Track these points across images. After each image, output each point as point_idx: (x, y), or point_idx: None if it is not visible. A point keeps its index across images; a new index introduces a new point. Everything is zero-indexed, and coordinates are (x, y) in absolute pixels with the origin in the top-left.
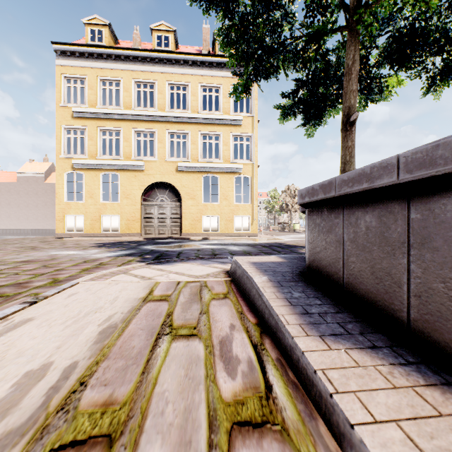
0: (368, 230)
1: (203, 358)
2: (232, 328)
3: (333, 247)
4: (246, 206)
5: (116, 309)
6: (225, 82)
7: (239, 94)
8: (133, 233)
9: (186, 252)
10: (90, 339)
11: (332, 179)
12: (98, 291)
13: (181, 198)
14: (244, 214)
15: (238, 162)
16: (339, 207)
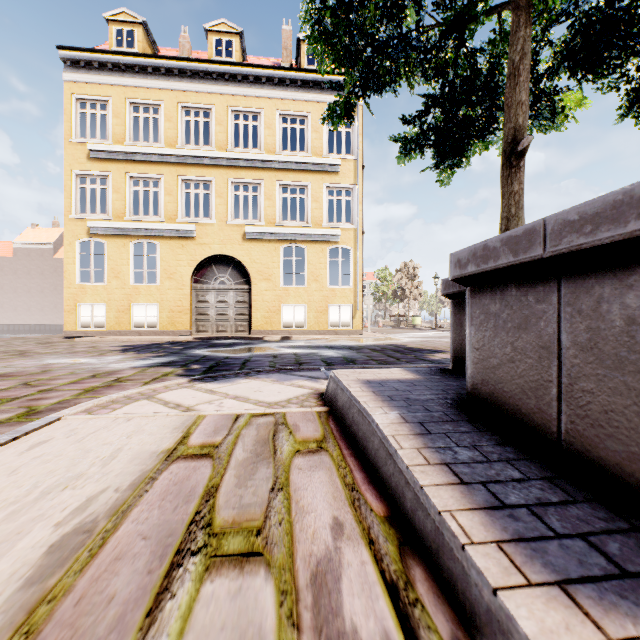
0: (633, 325)
1: (273, 639)
2: (338, 532)
3: (533, 359)
4: (345, 291)
5: (107, 480)
6: (315, 110)
7: (336, 118)
8: (179, 330)
9: (256, 359)
10: (19, 570)
11: (537, 222)
12: (89, 436)
13: (250, 279)
14: (343, 302)
15: (334, 227)
16: (548, 281)
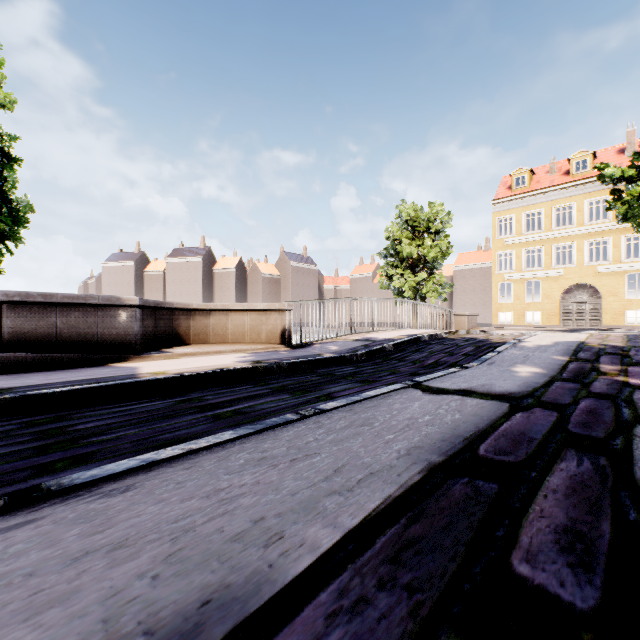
0: None
1: None
2: None
3: None
4: None
5: None
6: None
7: None
8: (552, 325)
9: None
10: None
11: None
12: None
13: (600, 296)
14: None
15: None
16: None
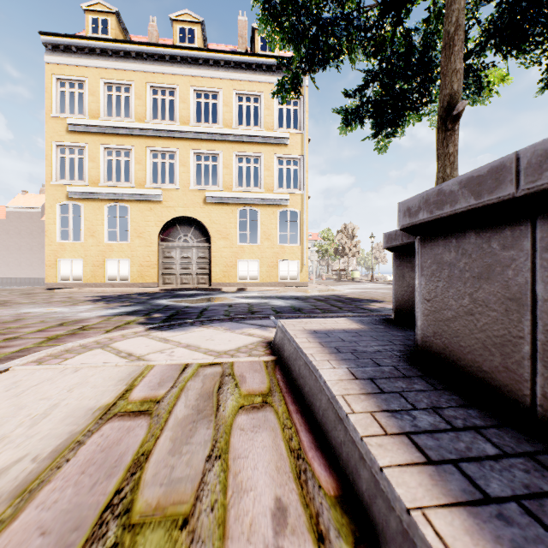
0: None
1: None
2: (280, 522)
3: (497, 311)
4: (293, 248)
5: (28, 445)
6: (267, 90)
7: (285, 92)
8: (147, 282)
9: (213, 309)
10: None
11: (507, 157)
12: (30, 389)
13: (210, 238)
14: (291, 258)
15: (283, 192)
16: (518, 224)
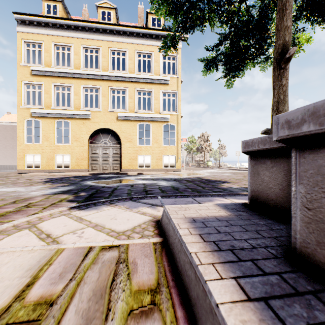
0: None
1: None
2: None
3: None
4: (172, 148)
5: None
6: (156, 50)
7: (167, 48)
8: (81, 169)
9: (121, 188)
10: None
11: None
12: None
13: (120, 141)
14: (171, 154)
15: (166, 113)
16: None
